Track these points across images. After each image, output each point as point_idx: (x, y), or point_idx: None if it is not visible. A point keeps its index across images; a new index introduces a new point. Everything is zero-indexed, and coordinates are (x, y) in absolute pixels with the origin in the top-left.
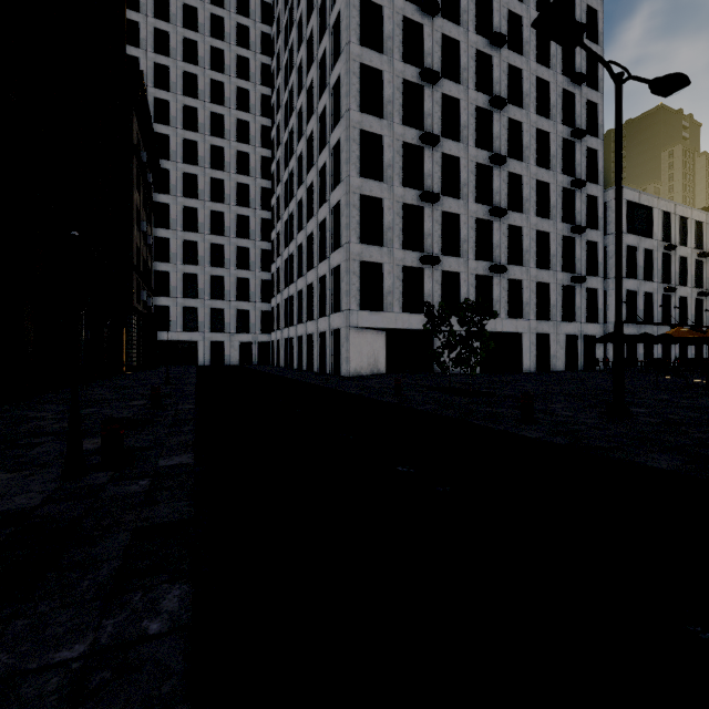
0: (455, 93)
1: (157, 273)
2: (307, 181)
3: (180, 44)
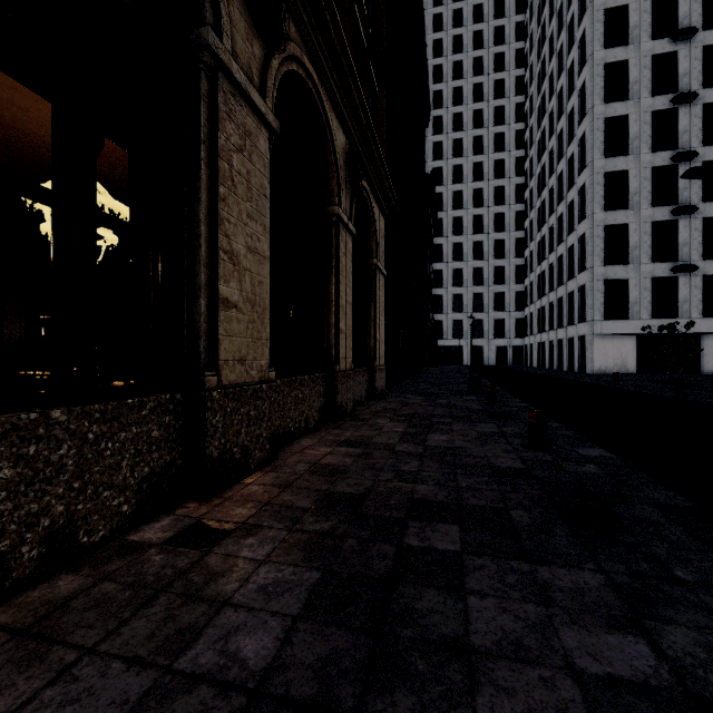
0: None
1: (434, 296)
2: (557, 211)
3: (449, 121)
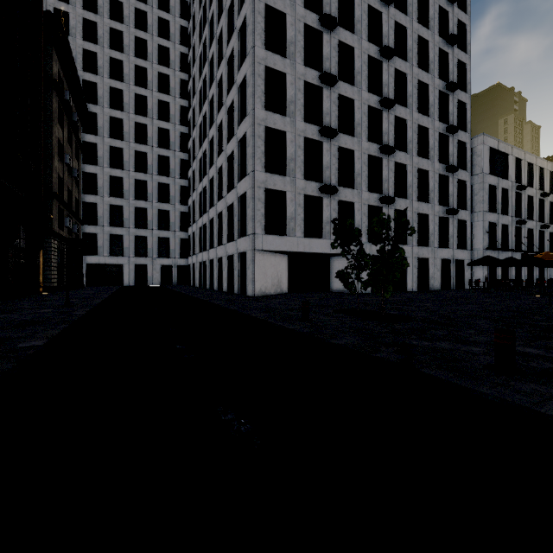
0: (350, 41)
1: (86, 204)
2: (217, 120)
3: (106, 4)
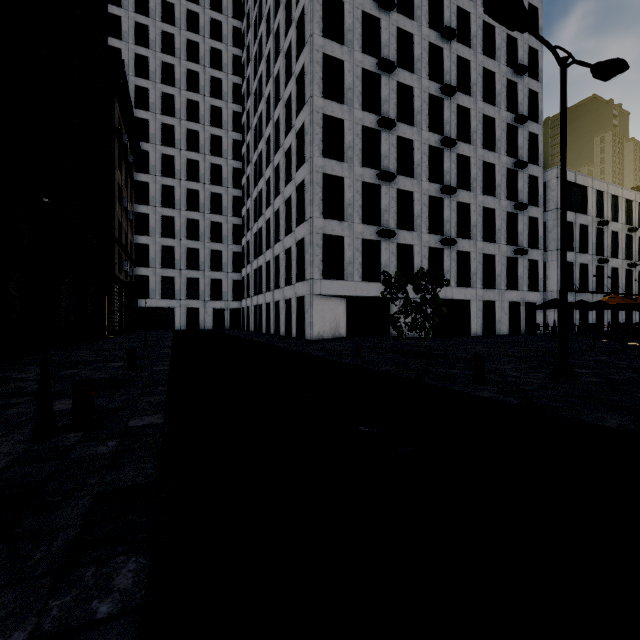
0: (410, 82)
1: (138, 245)
2: (274, 161)
3: (158, 37)
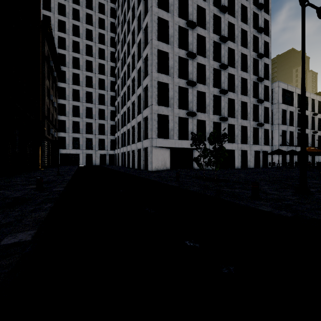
0: (203, 34)
1: (60, 121)
2: (132, 76)
3: (70, 11)
